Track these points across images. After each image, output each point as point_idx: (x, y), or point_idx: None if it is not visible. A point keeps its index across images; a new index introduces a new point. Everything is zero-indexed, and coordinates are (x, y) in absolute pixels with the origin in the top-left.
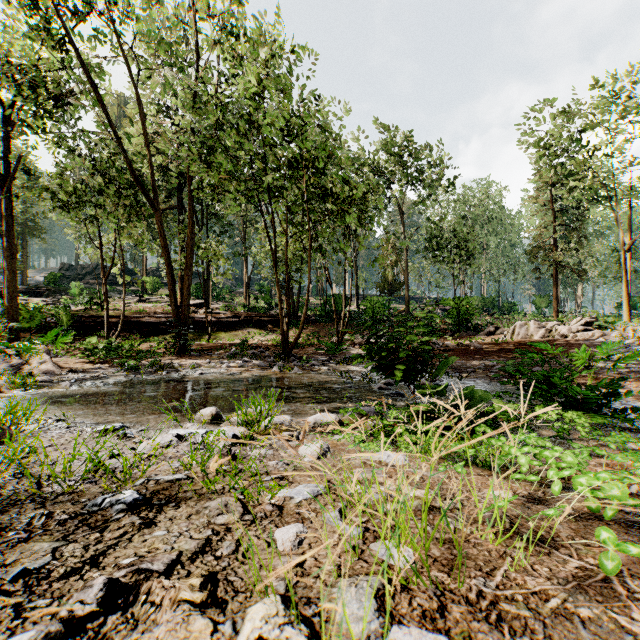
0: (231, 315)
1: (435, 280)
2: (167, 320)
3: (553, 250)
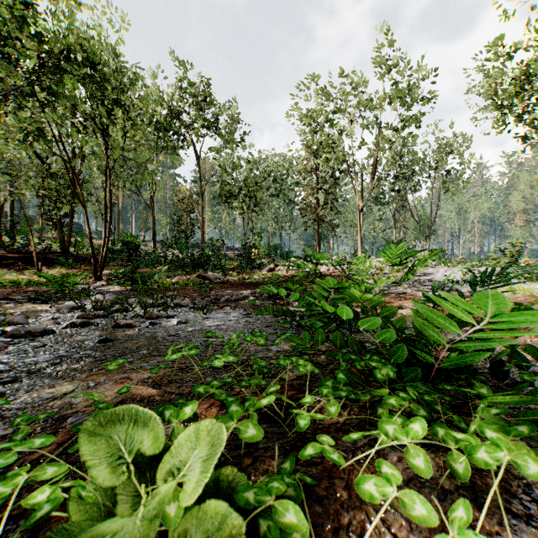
0: None
1: (231, 229)
2: None
3: (317, 208)
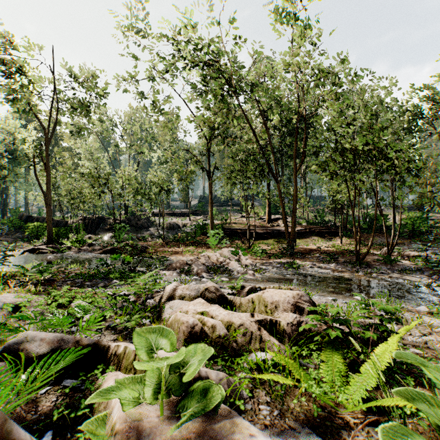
0: (300, 228)
1: None
2: (266, 231)
3: None
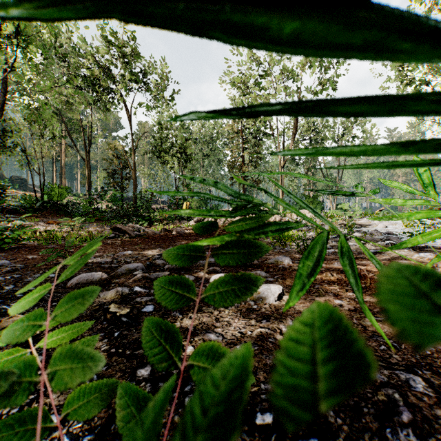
0: None
1: (166, 184)
2: None
3: (242, 165)
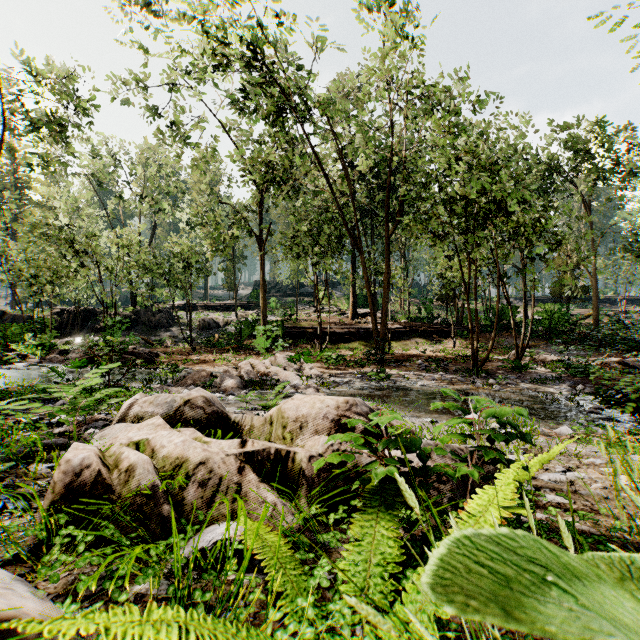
0: (398, 325)
1: (635, 279)
2: (348, 331)
3: None
